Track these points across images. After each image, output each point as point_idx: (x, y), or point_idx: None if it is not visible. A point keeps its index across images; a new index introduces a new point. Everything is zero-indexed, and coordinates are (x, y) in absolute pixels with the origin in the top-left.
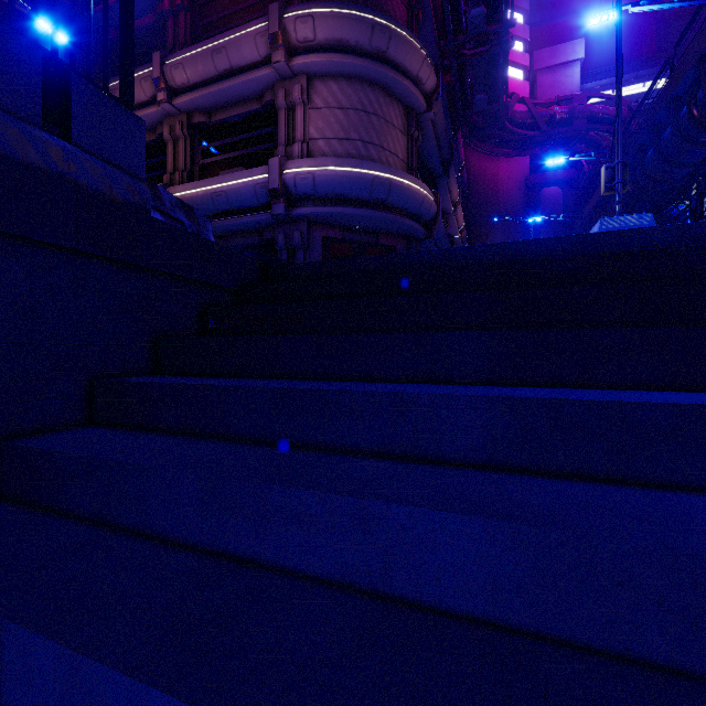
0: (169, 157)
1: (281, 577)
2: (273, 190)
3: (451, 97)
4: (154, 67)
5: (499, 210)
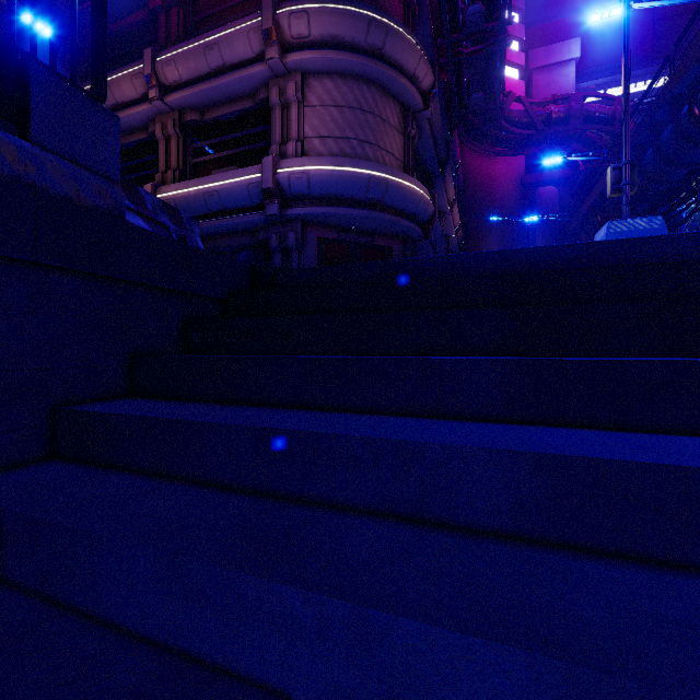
0: (161, 155)
1: (257, 698)
2: (266, 190)
3: (448, 96)
4: (146, 64)
5: (494, 209)
